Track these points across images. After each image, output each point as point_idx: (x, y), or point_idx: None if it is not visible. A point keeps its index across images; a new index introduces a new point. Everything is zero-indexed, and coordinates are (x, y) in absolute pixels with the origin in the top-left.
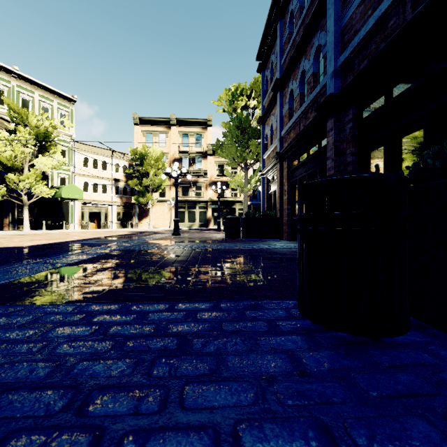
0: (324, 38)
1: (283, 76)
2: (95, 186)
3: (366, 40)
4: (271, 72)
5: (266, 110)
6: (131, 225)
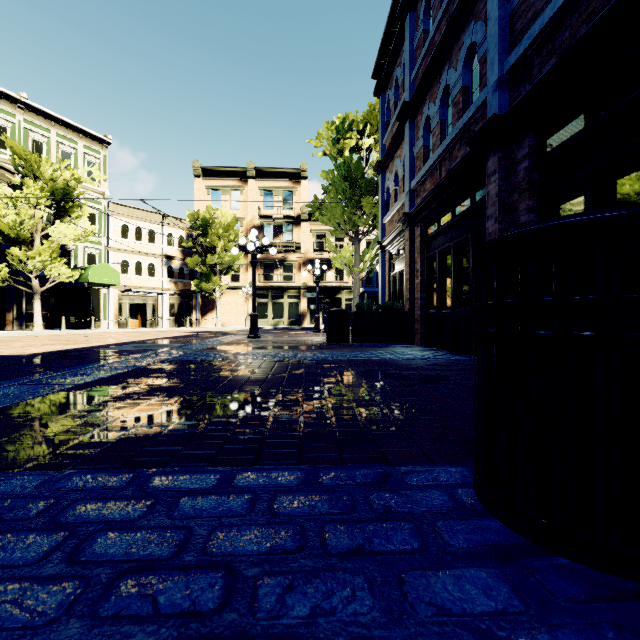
0: (481, 31)
1: (414, 97)
2: (138, 266)
3: (554, 25)
4: (395, 94)
5: (388, 150)
6: (190, 323)
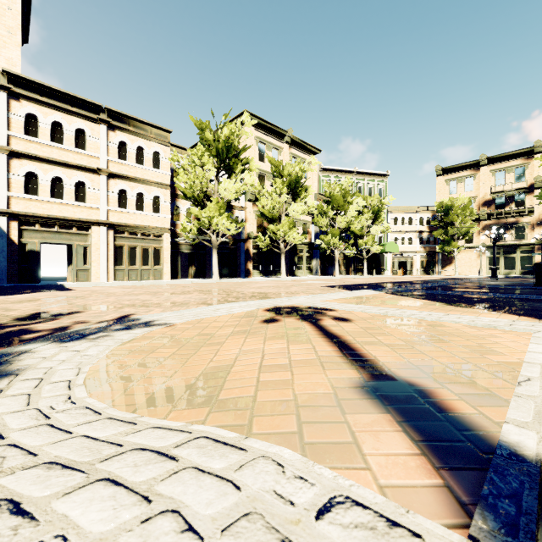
0: None
1: None
2: (402, 239)
3: None
4: None
5: None
6: (434, 273)
